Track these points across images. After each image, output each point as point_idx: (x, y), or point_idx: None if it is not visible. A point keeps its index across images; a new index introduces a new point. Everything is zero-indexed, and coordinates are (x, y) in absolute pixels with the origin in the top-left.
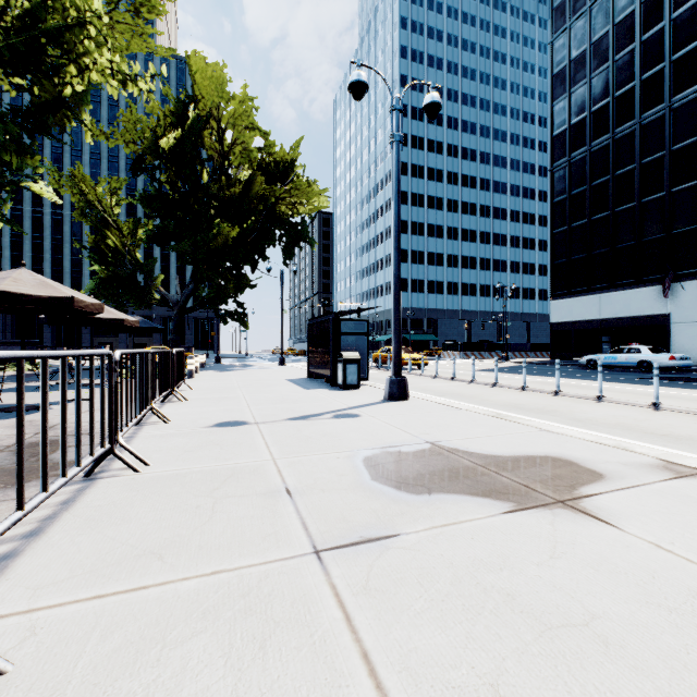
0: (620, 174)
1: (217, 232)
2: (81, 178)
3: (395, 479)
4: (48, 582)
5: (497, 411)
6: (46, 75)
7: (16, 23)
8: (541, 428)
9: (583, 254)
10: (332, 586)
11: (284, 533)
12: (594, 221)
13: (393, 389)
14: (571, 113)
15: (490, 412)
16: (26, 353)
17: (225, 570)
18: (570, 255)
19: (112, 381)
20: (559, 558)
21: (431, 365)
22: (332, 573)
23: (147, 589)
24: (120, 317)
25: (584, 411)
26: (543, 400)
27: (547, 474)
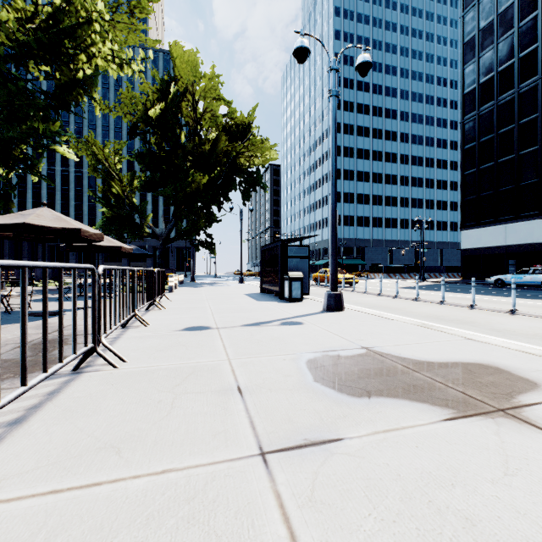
0: (524, 123)
1: (191, 180)
2: (93, 142)
3: (336, 381)
4: (14, 472)
5: (421, 321)
6: (64, 63)
7: (43, 24)
8: (466, 337)
9: (490, 191)
10: (277, 495)
11: (233, 431)
12: (500, 163)
13: (331, 301)
14: (479, 74)
15: (416, 322)
16: (1, 262)
17: (175, 469)
18: (478, 192)
19: (95, 291)
20: (514, 475)
21: (360, 283)
22: (277, 479)
23: (99, 486)
24: (118, 245)
25: (500, 322)
26: (461, 312)
27: (480, 381)
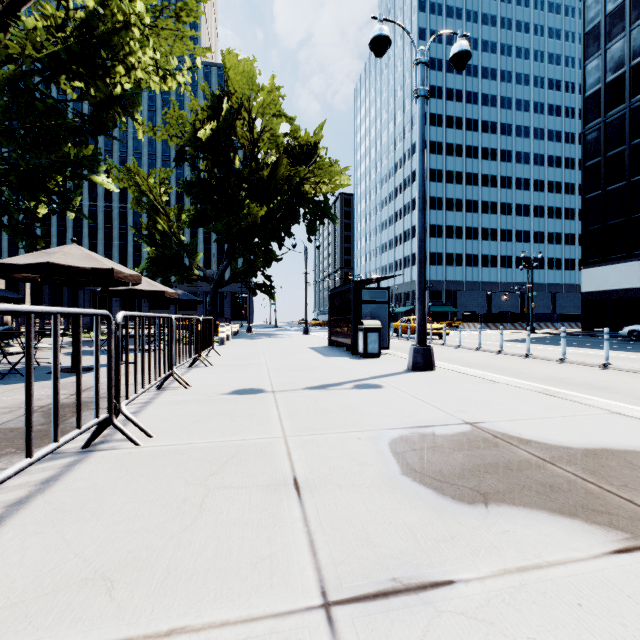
0: None
1: (247, 212)
2: (136, 172)
3: (433, 475)
4: None
5: (538, 385)
6: (100, 77)
7: (75, 32)
8: (610, 410)
9: (620, 218)
10: None
11: (283, 558)
12: (634, 183)
13: (417, 358)
14: (606, 71)
15: (534, 387)
16: None
17: (188, 628)
18: (604, 220)
19: (111, 345)
20: None
21: (452, 335)
22: None
23: None
24: (161, 289)
25: None
26: (591, 374)
27: None
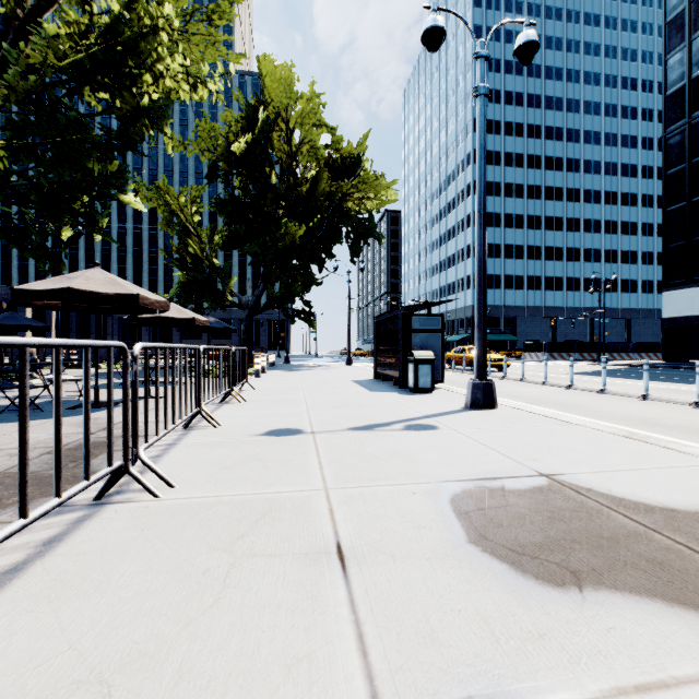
0: None
1: (284, 232)
2: (166, 190)
3: (508, 545)
4: None
5: (620, 427)
6: (126, 87)
7: (100, 39)
8: None
9: None
10: None
11: (325, 659)
12: None
13: (477, 395)
14: (691, 65)
15: (618, 429)
16: None
17: None
18: (690, 236)
19: (126, 381)
20: None
21: (512, 367)
22: None
23: None
24: (191, 317)
25: None
26: (682, 413)
27: None
